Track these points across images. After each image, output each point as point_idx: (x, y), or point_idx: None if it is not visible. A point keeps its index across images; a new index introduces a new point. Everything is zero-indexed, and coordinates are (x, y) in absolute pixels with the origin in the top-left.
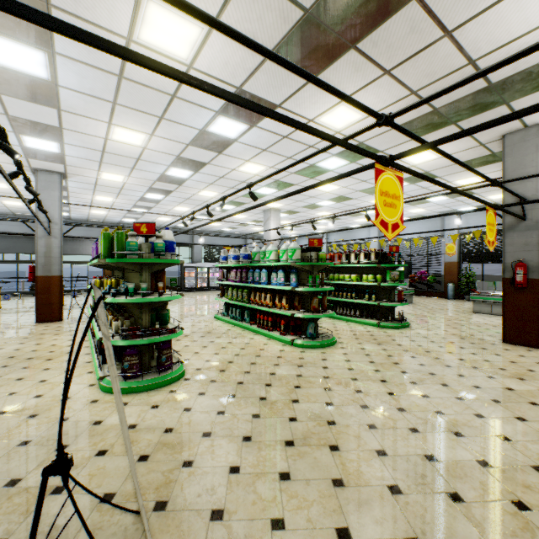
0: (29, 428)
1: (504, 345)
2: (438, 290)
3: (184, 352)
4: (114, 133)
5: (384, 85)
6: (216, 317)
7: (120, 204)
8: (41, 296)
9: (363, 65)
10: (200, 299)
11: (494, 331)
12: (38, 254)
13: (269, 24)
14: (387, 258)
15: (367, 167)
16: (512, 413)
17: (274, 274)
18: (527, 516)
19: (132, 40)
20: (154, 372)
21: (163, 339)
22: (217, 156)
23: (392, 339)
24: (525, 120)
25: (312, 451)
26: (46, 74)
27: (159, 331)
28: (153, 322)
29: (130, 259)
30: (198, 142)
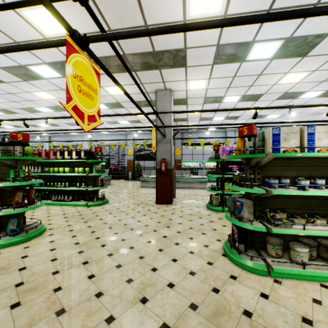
0: None
1: (157, 205)
2: (124, 176)
3: None
4: None
5: None
6: None
7: None
8: None
9: None
10: None
11: (152, 197)
12: None
13: None
14: (94, 155)
15: (59, 42)
16: (170, 257)
17: None
18: None
19: None
20: None
21: None
22: None
23: (97, 215)
24: (166, 84)
25: None
26: None
27: None
28: None
29: None
30: None
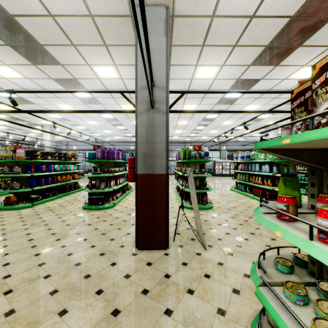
0: None
1: None
2: None
3: (213, 201)
4: (184, 107)
5: None
6: (231, 189)
7: (184, 133)
8: None
9: (310, 49)
10: (223, 180)
11: None
12: None
13: (248, 56)
14: None
15: None
16: None
17: (263, 166)
18: None
19: (193, 79)
20: (200, 204)
21: (204, 191)
22: (230, 106)
23: None
24: None
25: (261, 237)
26: None
27: (202, 188)
28: (200, 185)
29: (192, 160)
30: (220, 102)
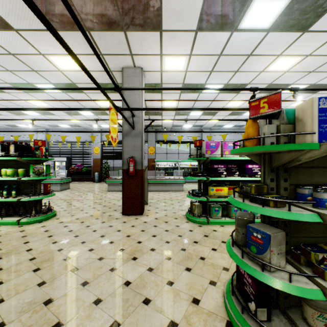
0: None
1: (124, 218)
2: (90, 177)
3: None
4: None
5: None
6: None
7: None
8: None
9: None
10: None
11: (118, 205)
12: None
13: None
14: (33, 151)
15: None
16: None
17: None
18: None
19: None
20: None
21: None
22: None
23: (25, 242)
24: (134, 59)
25: None
26: None
27: None
28: None
29: None
30: None
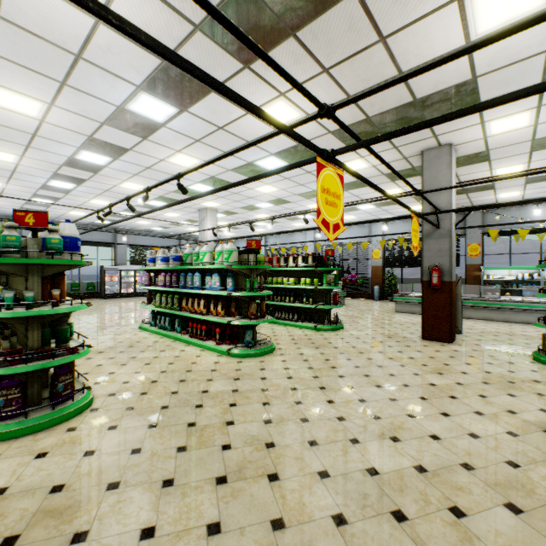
0: None
1: (423, 342)
2: (366, 292)
3: (95, 373)
4: None
5: (323, 84)
6: (141, 327)
7: (14, 191)
8: None
9: (303, 58)
10: (123, 307)
11: (414, 329)
12: None
13: None
14: (324, 261)
15: (308, 161)
16: (438, 410)
17: (209, 277)
18: (465, 524)
19: None
20: (46, 406)
21: (59, 363)
22: (142, 141)
23: (329, 342)
24: (439, 138)
25: (249, 487)
26: None
27: (53, 352)
28: (47, 341)
29: (5, 259)
30: (116, 122)
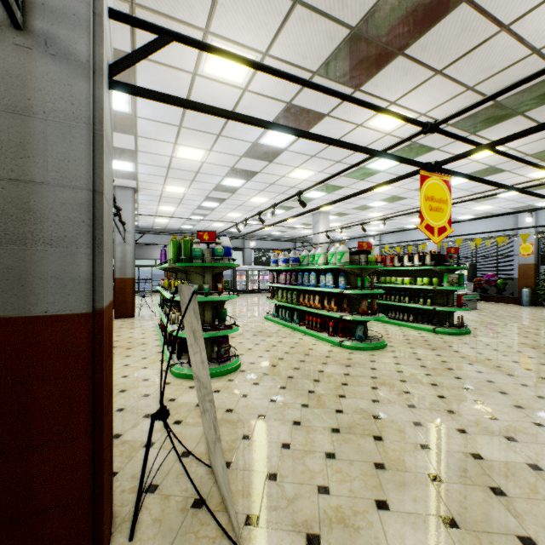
0: (122, 399)
1: None
2: (510, 296)
3: (239, 348)
4: (178, 151)
5: (436, 85)
6: (266, 317)
7: (180, 212)
8: (118, 296)
9: (412, 68)
10: (250, 301)
11: None
12: (116, 259)
13: (316, 44)
14: (445, 260)
15: (412, 173)
16: None
17: (323, 276)
18: None
19: (197, 74)
20: (214, 363)
21: (222, 334)
22: (268, 165)
23: (449, 346)
24: None
25: (357, 439)
26: (128, 109)
27: (219, 326)
28: (213, 319)
29: (195, 263)
30: (250, 154)
